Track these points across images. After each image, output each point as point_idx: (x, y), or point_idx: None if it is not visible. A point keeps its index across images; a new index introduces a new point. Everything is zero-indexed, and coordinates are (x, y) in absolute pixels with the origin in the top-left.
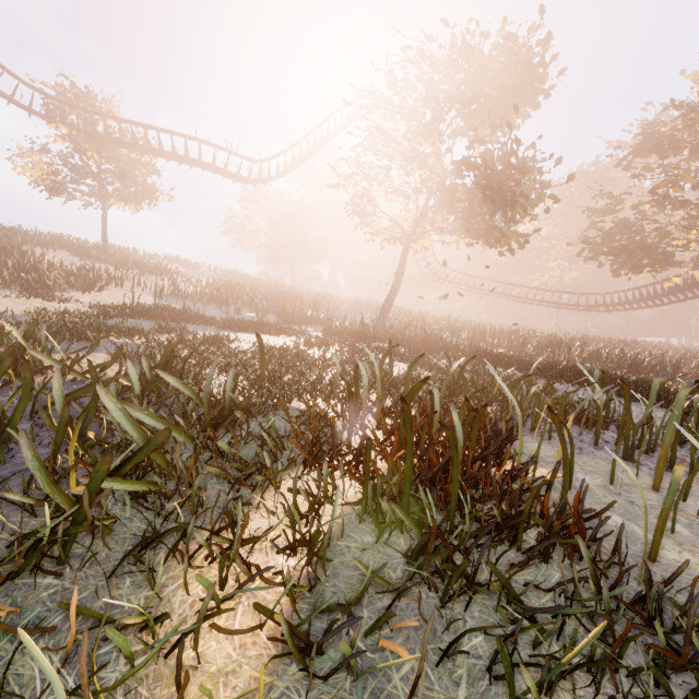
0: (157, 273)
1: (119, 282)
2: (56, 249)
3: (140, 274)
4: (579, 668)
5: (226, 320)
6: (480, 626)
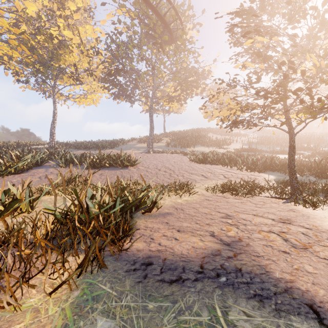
0: (239, 136)
1: (231, 141)
2: (209, 133)
3: (237, 138)
4: (327, 178)
5: (271, 151)
6: (318, 175)
